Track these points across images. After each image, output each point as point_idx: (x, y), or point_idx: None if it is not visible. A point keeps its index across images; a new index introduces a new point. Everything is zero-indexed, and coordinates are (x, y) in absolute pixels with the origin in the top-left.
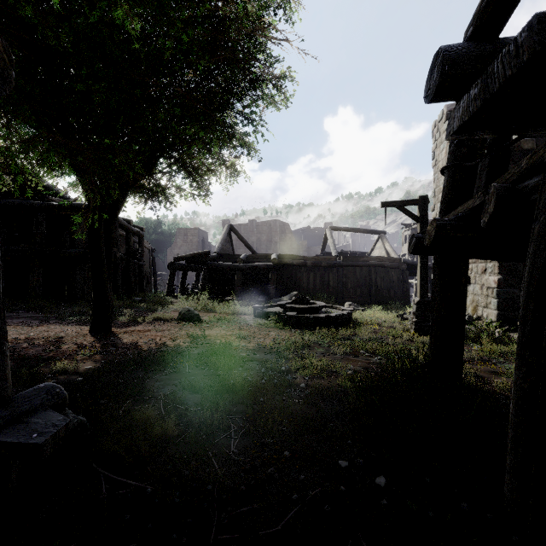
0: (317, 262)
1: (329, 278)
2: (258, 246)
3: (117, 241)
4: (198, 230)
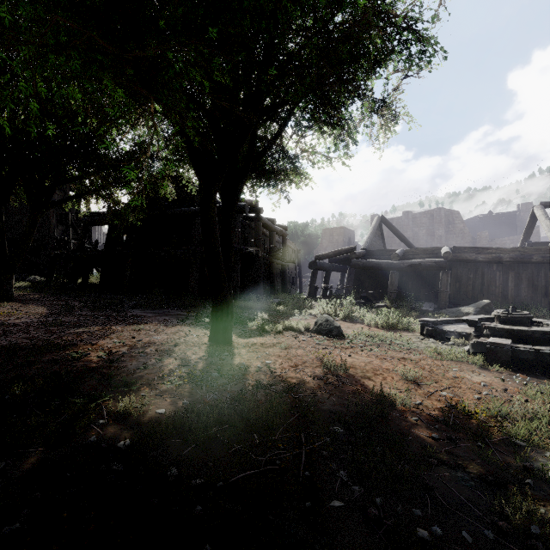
0: (522, 256)
1: (547, 281)
2: (415, 243)
3: (259, 240)
4: (344, 229)
